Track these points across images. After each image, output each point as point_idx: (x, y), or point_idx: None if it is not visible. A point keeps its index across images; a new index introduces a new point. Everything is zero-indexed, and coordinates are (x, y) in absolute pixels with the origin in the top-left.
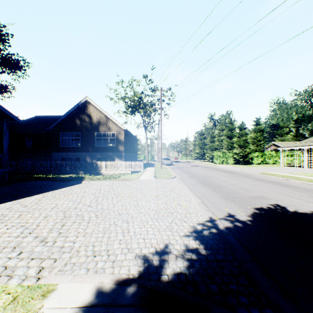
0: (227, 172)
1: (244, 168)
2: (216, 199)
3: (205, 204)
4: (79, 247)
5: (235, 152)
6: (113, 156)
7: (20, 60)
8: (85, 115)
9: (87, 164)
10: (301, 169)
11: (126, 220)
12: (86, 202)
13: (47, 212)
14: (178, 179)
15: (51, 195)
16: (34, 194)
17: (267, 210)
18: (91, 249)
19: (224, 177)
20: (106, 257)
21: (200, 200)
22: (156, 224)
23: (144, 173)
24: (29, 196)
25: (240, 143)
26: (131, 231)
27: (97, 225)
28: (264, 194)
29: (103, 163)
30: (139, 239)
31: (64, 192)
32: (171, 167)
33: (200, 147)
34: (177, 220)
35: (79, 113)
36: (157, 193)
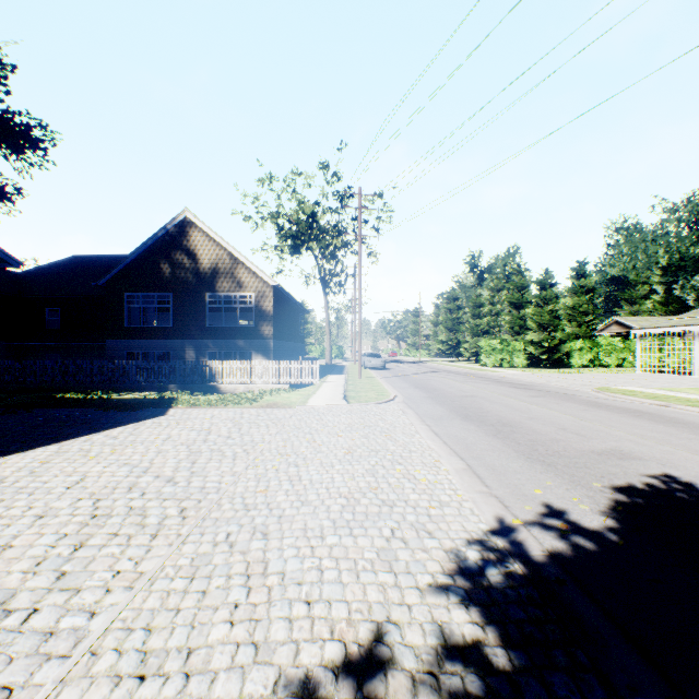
0: (516, 386)
1: (554, 377)
2: (505, 459)
3: (477, 474)
4: (102, 634)
5: (531, 339)
6: (249, 349)
7: (34, 126)
8: (182, 252)
9: (187, 366)
10: (687, 379)
11: (263, 528)
12: (164, 468)
13: (50, 499)
14: (402, 403)
15: (78, 449)
16: (38, 446)
17: (648, 493)
18: (136, 646)
19: (512, 400)
20: (178, 688)
21: (464, 464)
22: (346, 545)
23: (319, 389)
24: (20, 452)
25: (543, 319)
26: (272, 571)
27: (177, 545)
28: (624, 445)
29: (224, 365)
30: (294, 605)
31: (116, 440)
32: (384, 375)
33: (449, 328)
34: (406, 529)
35: (170, 248)
36: (351, 444)
